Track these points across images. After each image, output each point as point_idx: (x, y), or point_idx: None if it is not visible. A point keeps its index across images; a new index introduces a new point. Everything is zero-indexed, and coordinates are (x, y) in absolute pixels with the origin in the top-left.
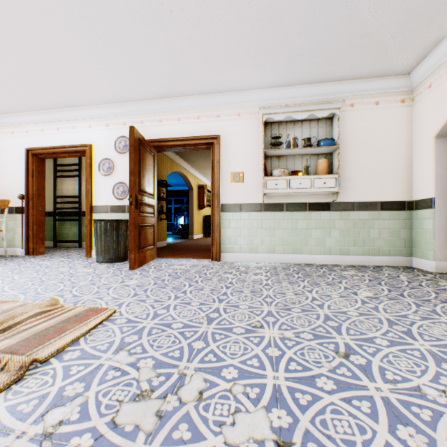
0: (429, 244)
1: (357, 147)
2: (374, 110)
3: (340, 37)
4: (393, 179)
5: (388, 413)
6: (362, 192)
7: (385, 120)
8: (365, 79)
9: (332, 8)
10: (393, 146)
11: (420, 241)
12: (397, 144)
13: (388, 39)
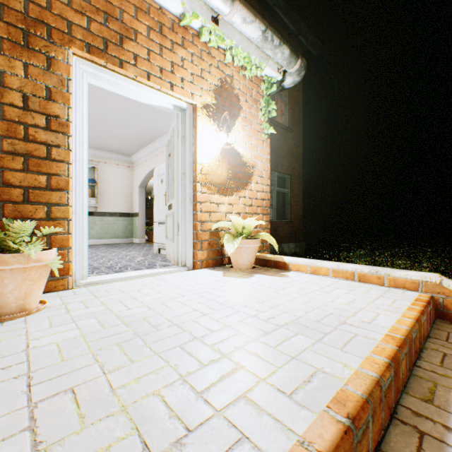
0: (137, 231)
1: (109, 185)
2: (117, 168)
3: (96, 139)
4: (126, 202)
5: (92, 256)
6: (111, 207)
7: (122, 174)
8: (112, 152)
9: (90, 132)
10: (126, 187)
11: (136, 231)
12: (127, 186)
13: (118, 145)
